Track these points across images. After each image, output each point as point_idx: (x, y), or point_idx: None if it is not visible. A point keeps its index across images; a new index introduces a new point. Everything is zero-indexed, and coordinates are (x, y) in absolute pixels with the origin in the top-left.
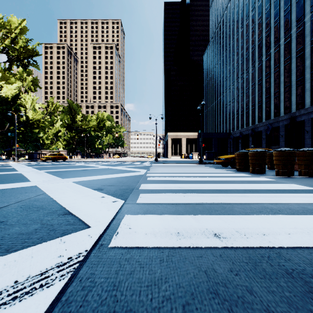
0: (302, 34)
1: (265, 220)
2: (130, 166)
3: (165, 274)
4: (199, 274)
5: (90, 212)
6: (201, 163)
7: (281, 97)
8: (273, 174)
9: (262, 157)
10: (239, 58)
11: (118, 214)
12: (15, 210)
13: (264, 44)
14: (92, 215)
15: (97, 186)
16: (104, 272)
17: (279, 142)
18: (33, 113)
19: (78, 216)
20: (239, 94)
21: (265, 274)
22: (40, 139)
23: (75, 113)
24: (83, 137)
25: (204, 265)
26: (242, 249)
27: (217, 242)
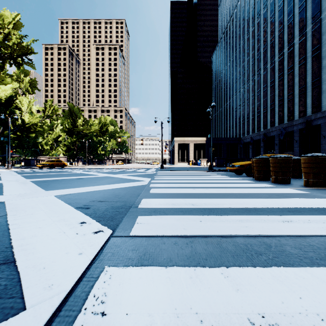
0: (318, 32)
1: None
2: (133, 173)
3: None
4: None
5: (47, 260)
6: (211, 170)
7: (295, 99)
8: (300, 185)
9: (287, 164)
10: (250, 59)
11: (94, 264)
12: None
13: (277, 44)
14: (45, 269)
15: (84, 201)
16: None
17: (293, 147)
18: (29, 116)
19: (21, 270)
20: (250, 97)
21: None
22: (39, 144)
23: (75, 117)
24: (85, 143)
25: None
26: None
27: None
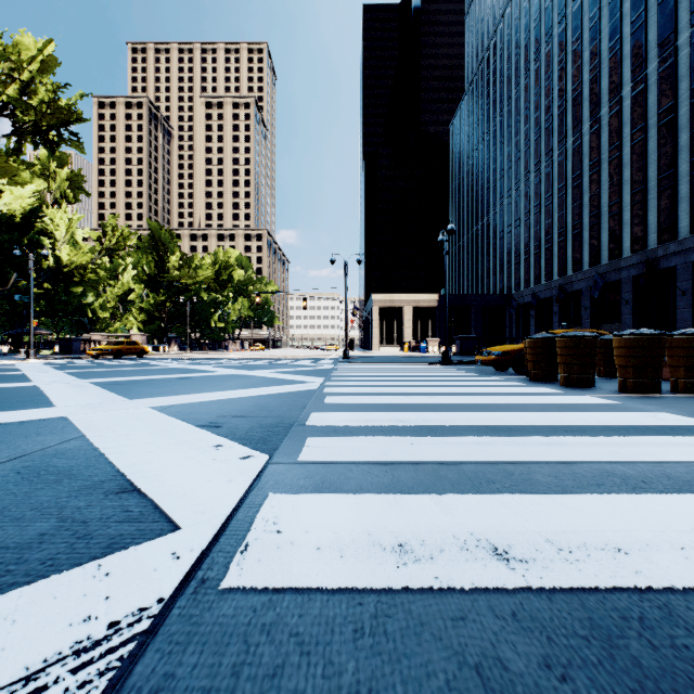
0: (672, 76)
1: (615, 508)
2: (288, 368)
3: (368, 677)
4: (462, 676)
5: (184, 488)
6: (447, 363)
7: (625, 214)
8: (613, 389)
9: (588, 350)
10: (530, 128)
11: (252, 492)
12: (2, 479)
13: (587, 98)
14: (187, 496)
15: (208, 417)
16: (201, 669)
17: (620, 315)
18: (71, 250)
19: (152, 498)
20: (532, 208)
21: (643, 676)
22: (87, 308)
23: (165, 251)
24: (184, 305)
25: (472, 647)
26: (569, 595)
27: (503, 573)
